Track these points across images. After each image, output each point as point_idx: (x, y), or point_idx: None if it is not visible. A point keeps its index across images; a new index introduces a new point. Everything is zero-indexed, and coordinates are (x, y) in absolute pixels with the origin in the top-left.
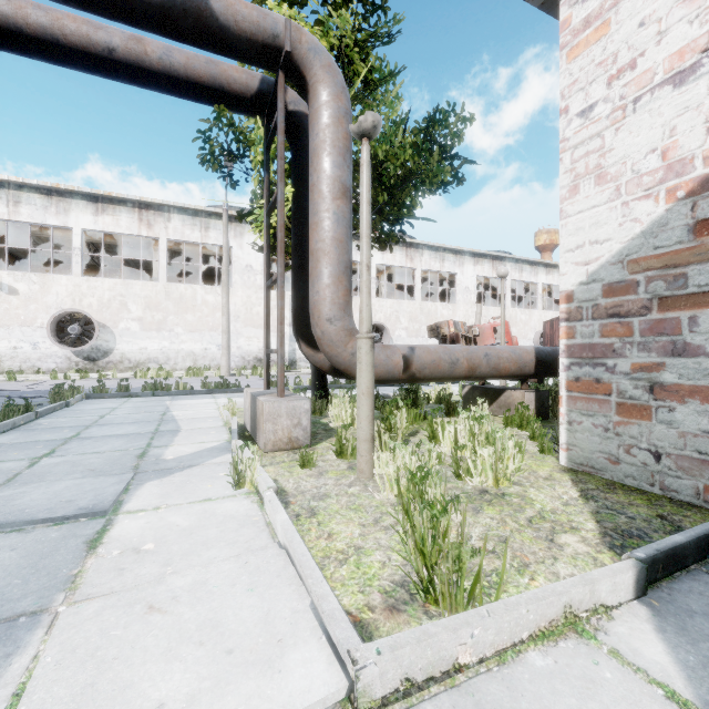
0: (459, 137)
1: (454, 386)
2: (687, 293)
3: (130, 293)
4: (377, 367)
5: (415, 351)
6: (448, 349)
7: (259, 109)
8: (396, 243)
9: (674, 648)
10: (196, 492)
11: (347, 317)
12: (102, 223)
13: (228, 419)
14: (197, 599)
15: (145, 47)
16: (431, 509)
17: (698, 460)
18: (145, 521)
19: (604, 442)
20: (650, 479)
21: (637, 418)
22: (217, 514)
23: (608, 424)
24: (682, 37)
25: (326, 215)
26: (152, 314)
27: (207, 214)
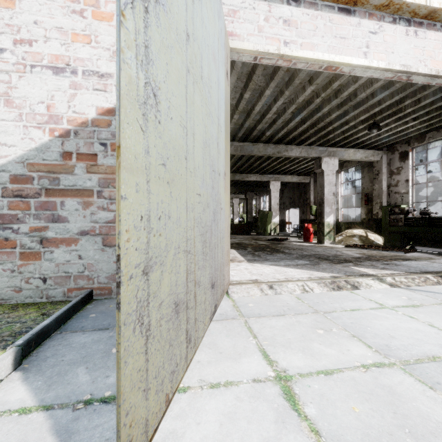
0: None
1: None
2: (60, 188)
3: None
4: None
5: None
6: None
7: None
8: None
9: (31, 384)
10: None
11: None
12: None
13: None
14: None
15: None
16: None
17: (65, 276)
18: None
19: (11, 280)
20: (41, 294)
21: (33, 260)
22: None
23: (14, 267)
24: (58, 49)
25: None
26: None
27: None
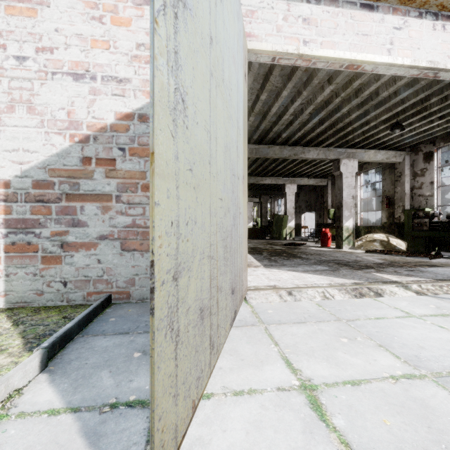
0: None
1: None
2: (80, 193)
3: None
4: None
5: None
6: None
7: None
8: None
9: (58, 386)
10: None
11: None
12: None
13: None
14: None
15: None
16: None
17: (85, 280)
18: None
19: (34, 283)
20: (62, 298)
21: (54, 264)
22: None
23: (37, 271)
24: (78, 56)
25: None
26: None
27: None
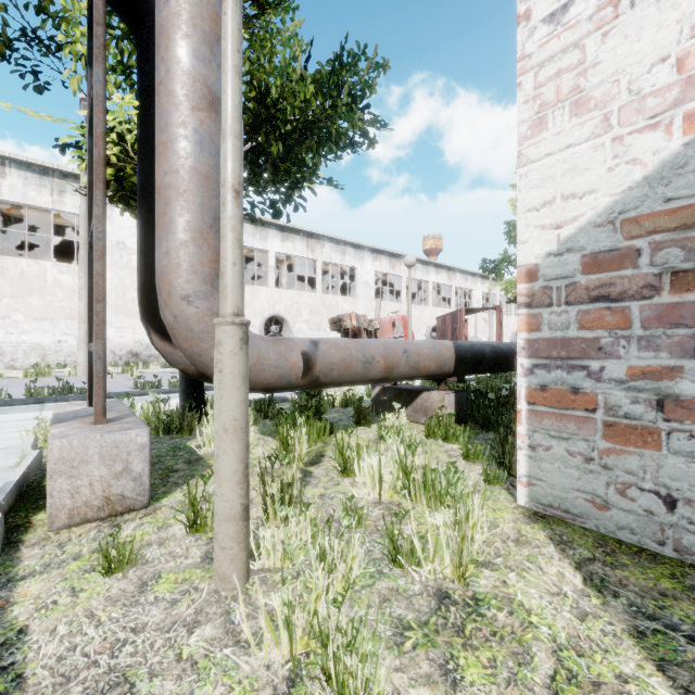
0: (370, 88)
1: None
2: None
3: None
4: (264, 370)
5: (320, 347)
6: (360, 344)
7: None
8: (294, 210)
9: None
10: None
11: (217, 295)
12: None
13: (26, 453)
14: None
15: None
16: None
17: None
18: None
19: (585, 477)
20: (659, 534)
21: (637, 445)
22: None
23: (592, 452)
24: None
25: (180, 131)
26: None
27: (62, 174)
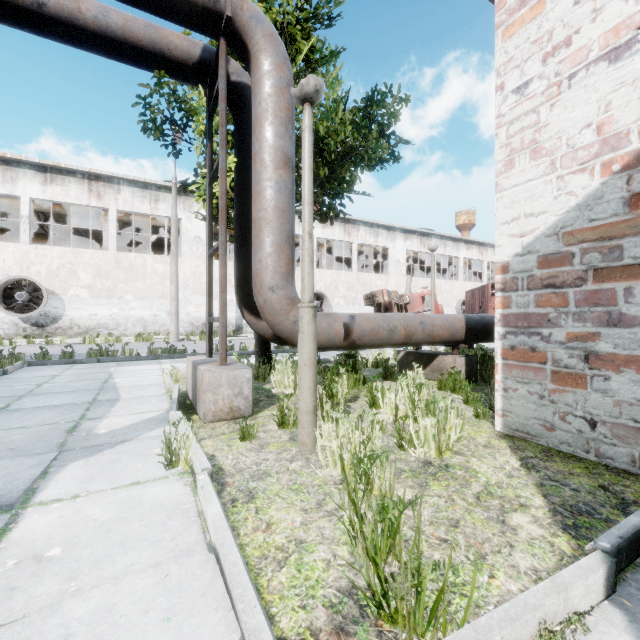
0: (395, 117)
1: (388, 349)
2: (622, 264)
3: (79, 261)
4: (318, 335)
5: (356, 319)
6: (386, 317)
7: (201, 77)
8: (336, 216)
9: None
10: (124, 474)
11: (289, 286)
12: (51, 192)
13: (170, 386)
14: (96, 639)
15: (79, 4)
16: (381, 499)
17: (634, 428)
18: (58, 515)
19: (539, 409)
20: (586, 446)
21: (572, 386)
22: (144, 502)
23: (543, 392)
24: (618, 14)
25: (268, 184)
26: (102, 281)
27: (157, 187)
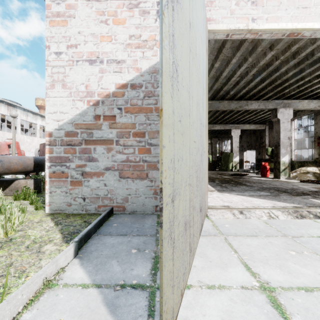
0: None
1: None
2: (93, 139)
3: None
4: None
5: None
6: None
7: None
8: None
9: (86, 268)
10: None
11: None
12: None
13: None
14: None
15: None
16: None
17: (96, 197)
18: None
19: (65, 198)
20: (82, 208)
21: (78, 186)
22: None
23: (67, 190)
24: (92, 48)
25: None
26: None
27: None
